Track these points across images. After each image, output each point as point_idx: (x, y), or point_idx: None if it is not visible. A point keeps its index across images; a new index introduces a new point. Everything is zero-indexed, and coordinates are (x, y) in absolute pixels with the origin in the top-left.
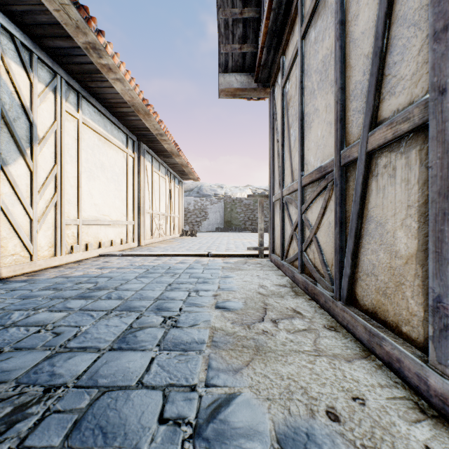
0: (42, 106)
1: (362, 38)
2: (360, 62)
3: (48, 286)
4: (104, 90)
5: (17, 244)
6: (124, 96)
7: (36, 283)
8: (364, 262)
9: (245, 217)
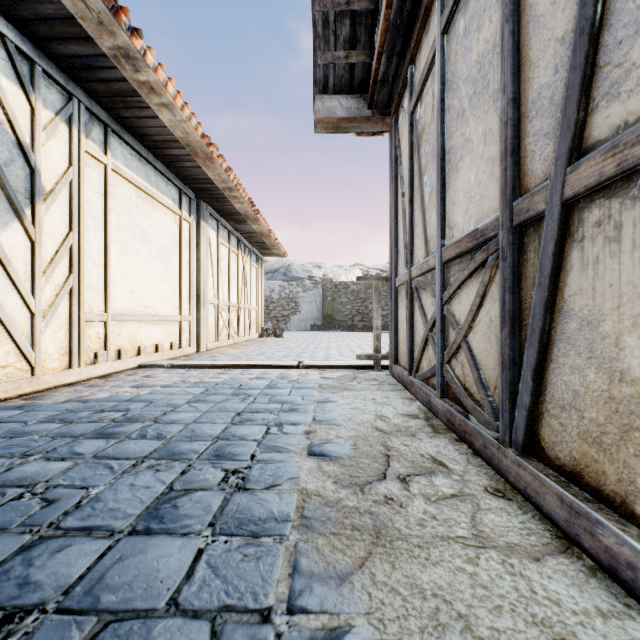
0: (50, 145)
1: (552, 11)
2: (549, 53)
3: (52, 416)
4: (144, 121)
5: (11, 351)
6: (174, 131)
7: (36, 410)
8: (556, 385)
9: (352, 310)
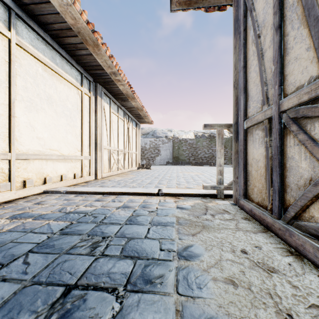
0: None
1: None
2: None
3: None
4: (41, 8)
5: None
6: (65, 17)
7: None
8: None
9: (189, 154)
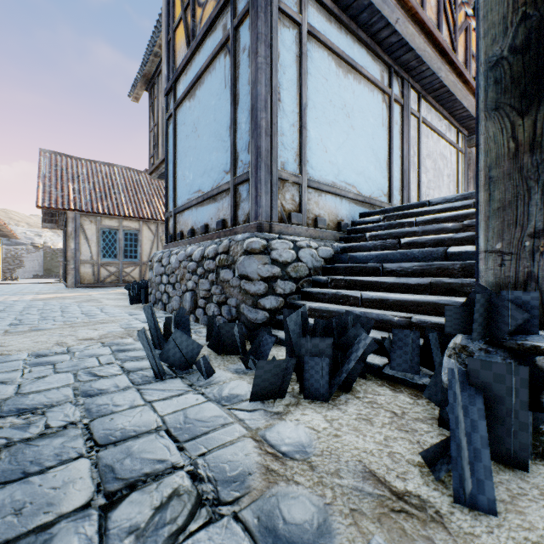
0: None
1: None
2: None
3: None
4: None
5: None
6: None
7: None
8: None
9: None
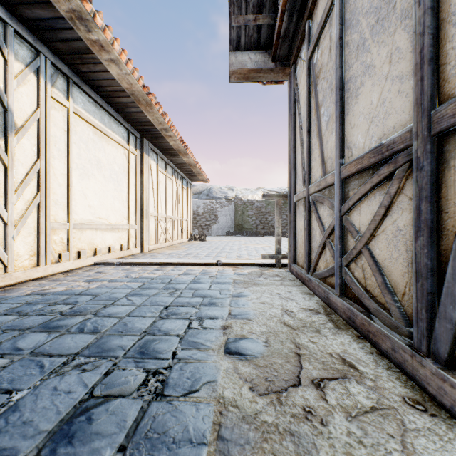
0: (21, 90)
1: None
2: None
3: (12, 308)
4: (98, 75)
5: None
6: (121, 82)
7: (2, 302)
8: None
9: (256, 221)
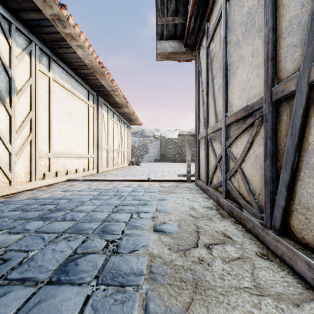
0: (19, 66)
1: None
2: None
3: (17, 207)
4: (69, 55)
5: None
6: (85, 60)
7: (10, 204)
8: (303, 195)
9: (175, 152)
